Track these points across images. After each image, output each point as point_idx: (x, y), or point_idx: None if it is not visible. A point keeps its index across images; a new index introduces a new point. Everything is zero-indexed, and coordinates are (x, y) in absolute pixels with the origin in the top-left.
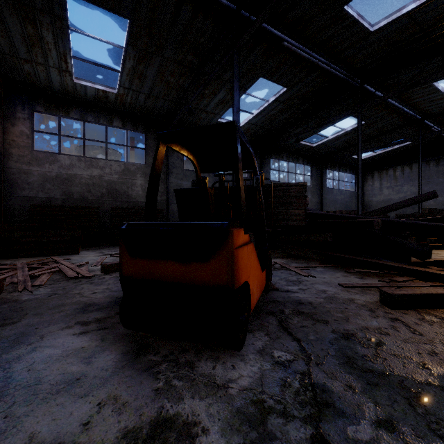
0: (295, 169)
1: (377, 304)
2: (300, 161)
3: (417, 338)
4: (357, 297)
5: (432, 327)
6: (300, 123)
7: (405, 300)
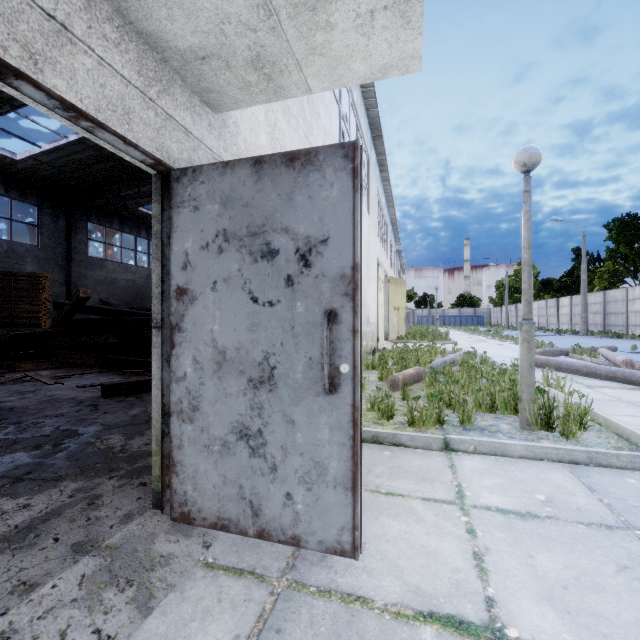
0: (135, 245)
1: (97, 397)
2: (142, 235)
3: (86, 413)
4: (85, 395)
5: (118, 404)
6: (132, 184)
7: (118, 388)
